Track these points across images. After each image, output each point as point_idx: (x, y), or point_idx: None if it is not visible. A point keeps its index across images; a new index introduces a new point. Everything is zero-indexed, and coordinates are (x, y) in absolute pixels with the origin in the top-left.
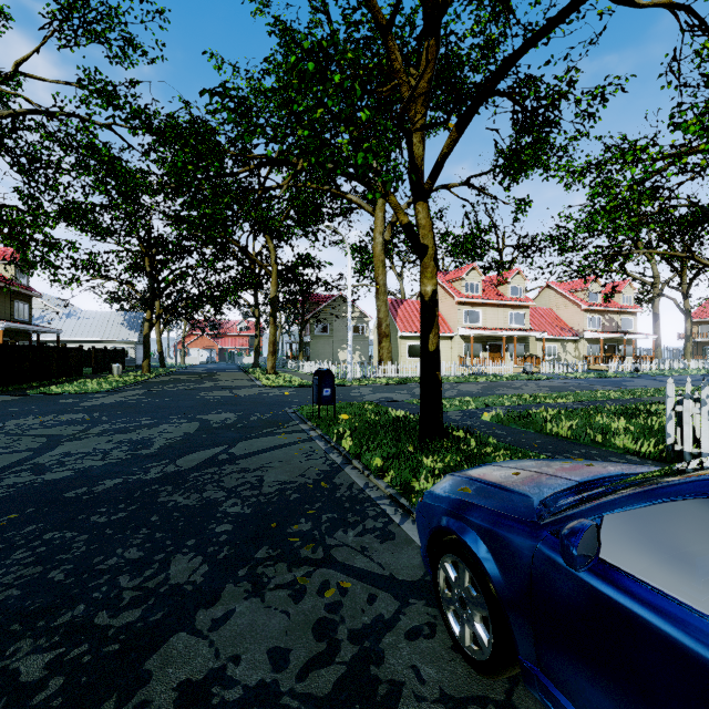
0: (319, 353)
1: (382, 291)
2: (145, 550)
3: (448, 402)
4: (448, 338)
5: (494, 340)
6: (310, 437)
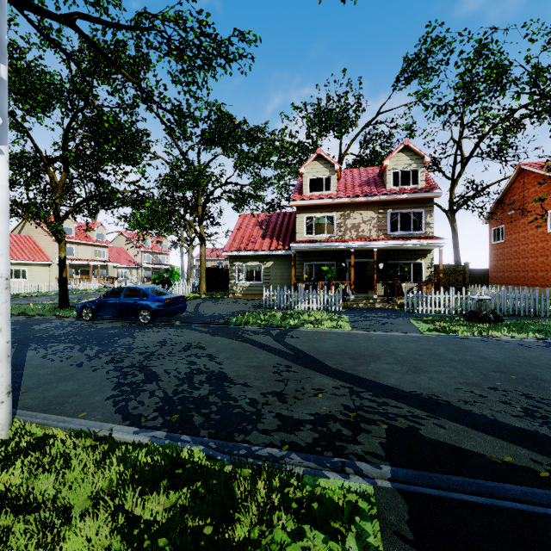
0: None
1: None
2: None
3: None
4: (46, 265)
5: (84, 267)
6: None
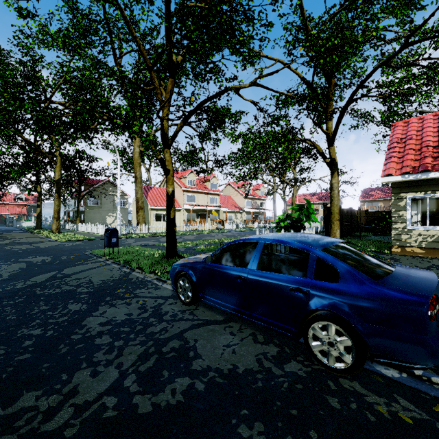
0: (92, 219)
1: (139, 181)
2: (50, 306)
3: (178, 244)
4: (178, 210)
5: (203, 212)
6: (107, 263)
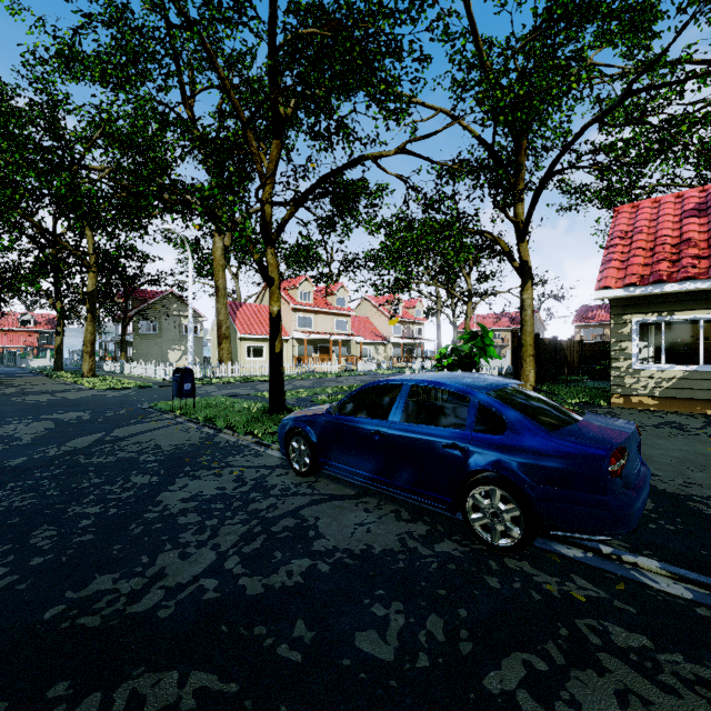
0: (145, 354)
1: (223, 295)
2: (105, 478)
3: (286, 393)
4: (284, 340)
5: (324, 343)
6: (179, 421)
